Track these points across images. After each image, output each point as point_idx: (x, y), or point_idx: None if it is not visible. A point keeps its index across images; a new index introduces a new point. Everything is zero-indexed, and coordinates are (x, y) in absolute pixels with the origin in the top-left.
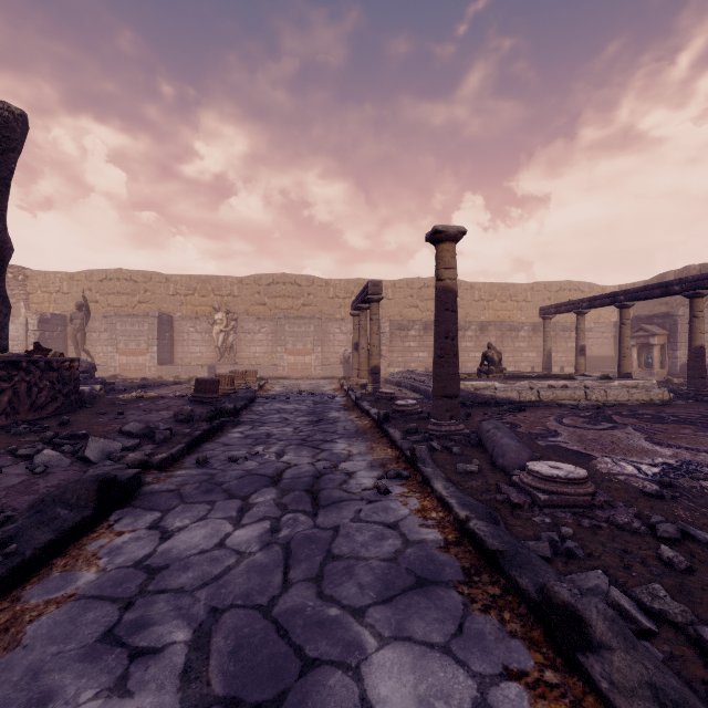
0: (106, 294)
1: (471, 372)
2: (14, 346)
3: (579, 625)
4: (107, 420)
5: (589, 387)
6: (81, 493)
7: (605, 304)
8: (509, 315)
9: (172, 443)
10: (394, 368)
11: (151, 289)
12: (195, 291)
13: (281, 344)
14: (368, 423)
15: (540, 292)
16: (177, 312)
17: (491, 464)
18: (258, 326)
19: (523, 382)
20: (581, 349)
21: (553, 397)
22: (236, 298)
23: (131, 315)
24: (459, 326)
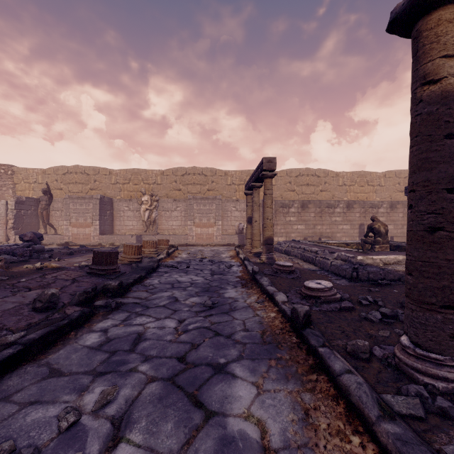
0: (68, 184)
1: (349, 242)
2: None
3: None
4: None
5: None
6: None
7: None
8: (366, 197)
9: None
10: (278, 238)
11: (98, 179)
12: (130, 181)
13: (190, 219)
14: (276, 317)
15: (391, 178)
16: (117, 196)
17: None
18: (174, 206)
19: None
20: None
21: None
22: (159, 185)
23: (80, 198)
24: (330, 205)
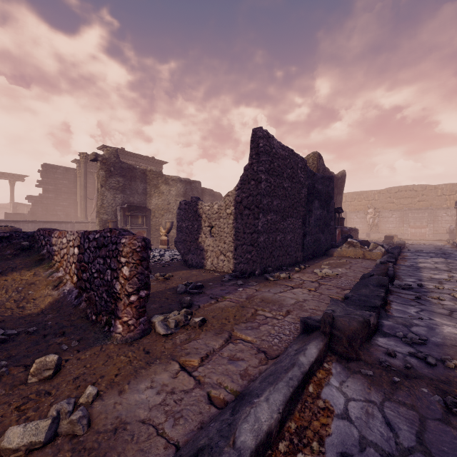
0: None
1: None
2: None
3: None
4: None
5: None
6: (398, 248)
7: None
8: None
9: None
10: None
11: None
12: (355, 199)
13: (406, 223)
14: None
15: None
16: (346, 209)
17: None
18: (390, 214)
19: None
20: None
21: None
22: (376, 201)
23: None
24: None
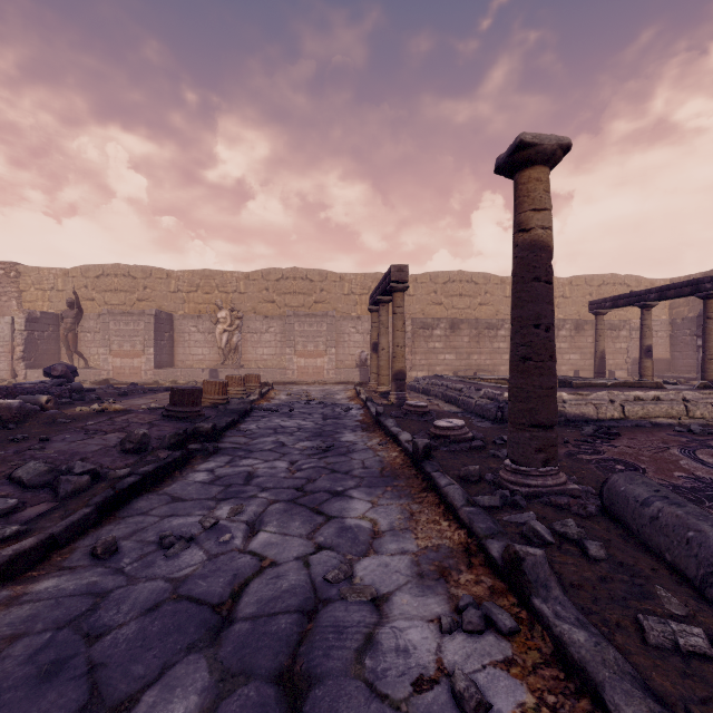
0: (103, 292)
1: None
2: None
3: None
4: (11, 453)
5: (689, 400)
6: None
7: (683, 294)
8: None
9: (79, 500)
10: (417, 372)
11: (150, 285)
12: (198, 287)
13: (290, 345)
14: (398, 455)
15: (580, 287)
16: (179, 310)
17: (710, 607)
18: (265, 326)
19: (600, 392)
20: (647, 349)
21: (643, 413)
22: (242, 295)
23: (125, 313)
24: (491, 325)
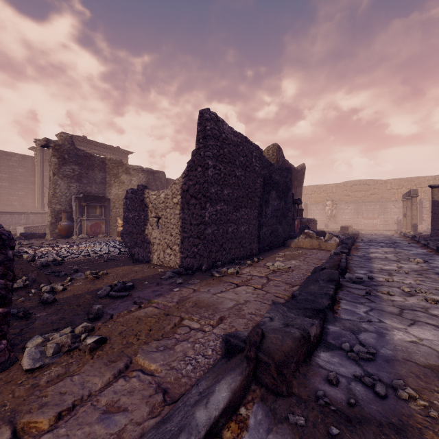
0: None
1: None
2: None
3: (428, 243)
4: None
5: None
6: (352, 238)
7: None
8: None
9: None
10: None
11: None
12: (315, 192)
13: (360, 214)
14: (408, 239)
15: None
16: (307, 201)
17: None
18: (346, 206)
19: None
20: None
21: None
22: (334, 193)
23: None
24: None
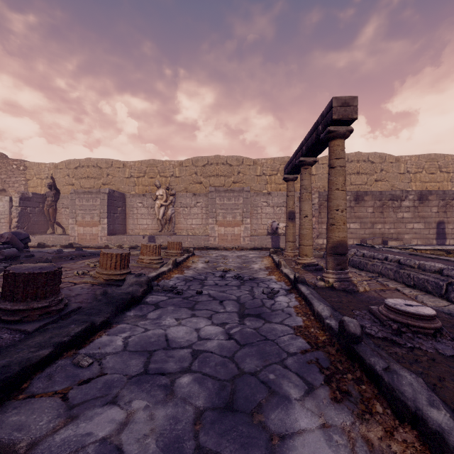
0: (79, 178)
1: (451, 248)
2: (2, 219)
3: None
4: None
5: None
6: None
7: None
8: (438, 187)
9: None
10: (323, 240)
11: (111, 173)
12: (145, 173)
13: (212, 216)
14: None
15: None
16: (131, 191)
17: None
18: (194, 201)
19: None
20: None
21: None
22: (177, 178)
23: (86, 192)
24: (394, 196)
